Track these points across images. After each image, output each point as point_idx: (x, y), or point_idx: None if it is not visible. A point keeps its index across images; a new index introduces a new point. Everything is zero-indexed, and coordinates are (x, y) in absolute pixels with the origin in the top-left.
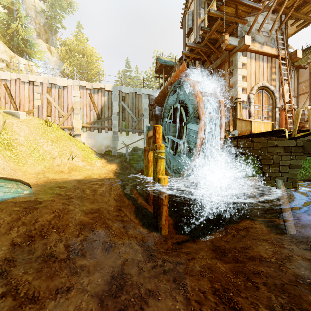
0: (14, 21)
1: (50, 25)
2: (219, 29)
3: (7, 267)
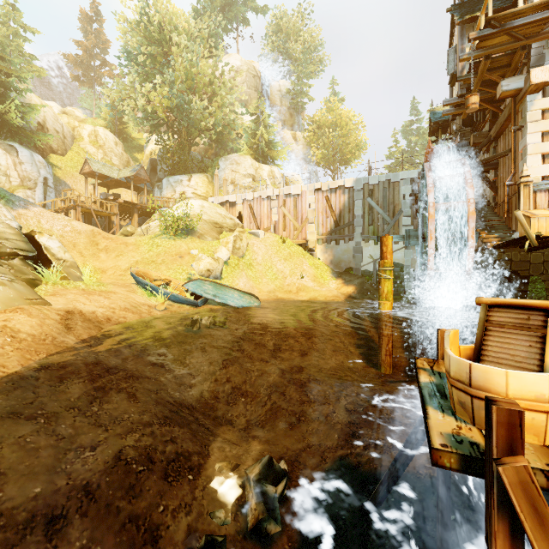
0: (260, 125)
1: (296, 105)
2: (496, 65)
3: (240, 341)
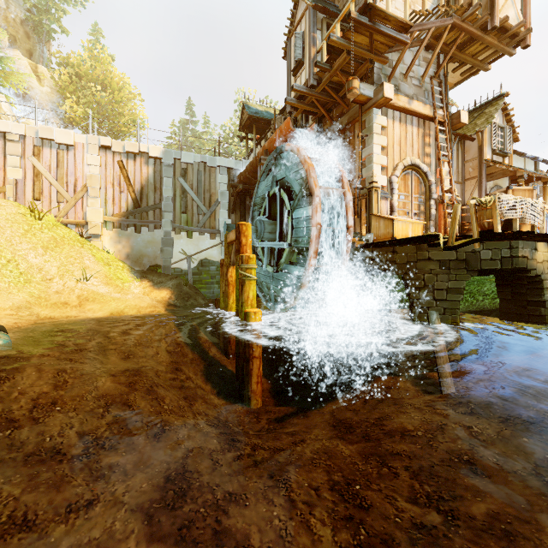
0: None
1: (38, 25)
2: (346, 68)
3: None
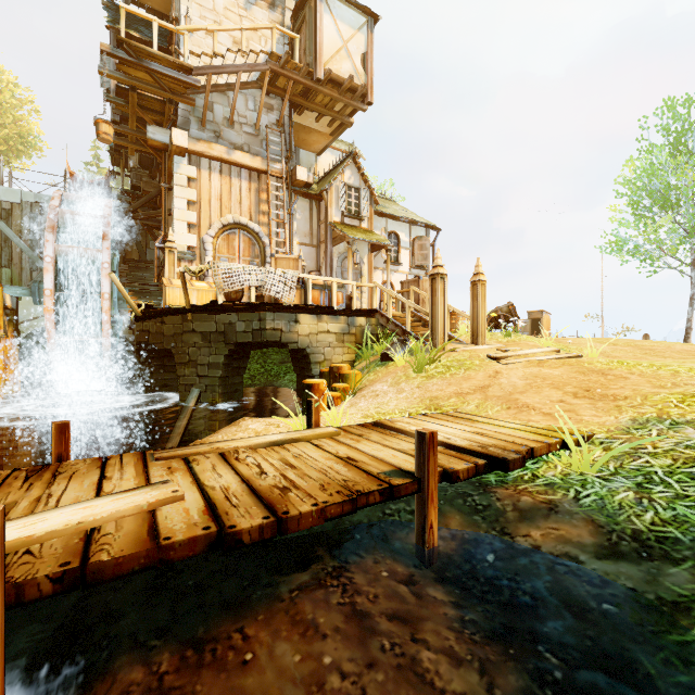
0: None
1: None
2: (150, 106)
3: None
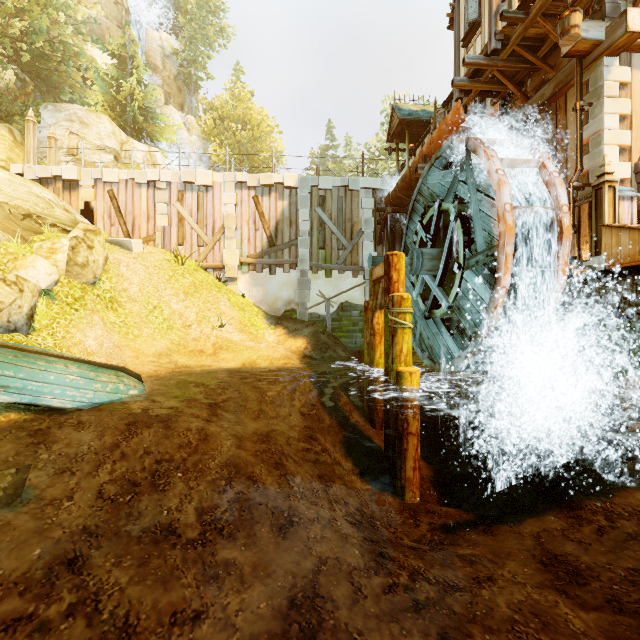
0: (128, 77)
1: (187, 78)
2: (551, 10)
3: (84, 548)
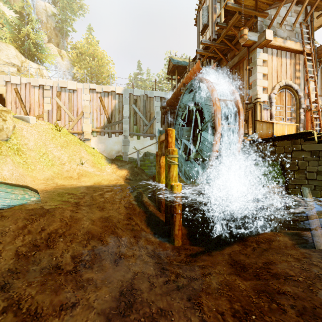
0: (25, 25)
1: (61, 29)
2: (237, 24)
3: (9, 279)
